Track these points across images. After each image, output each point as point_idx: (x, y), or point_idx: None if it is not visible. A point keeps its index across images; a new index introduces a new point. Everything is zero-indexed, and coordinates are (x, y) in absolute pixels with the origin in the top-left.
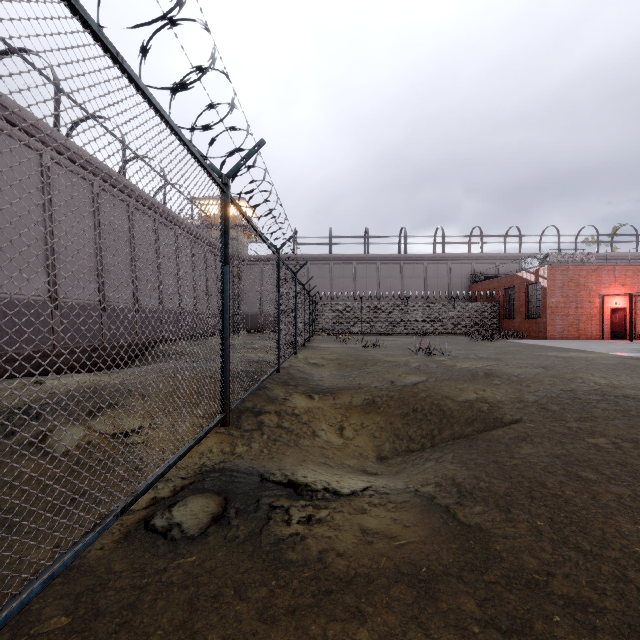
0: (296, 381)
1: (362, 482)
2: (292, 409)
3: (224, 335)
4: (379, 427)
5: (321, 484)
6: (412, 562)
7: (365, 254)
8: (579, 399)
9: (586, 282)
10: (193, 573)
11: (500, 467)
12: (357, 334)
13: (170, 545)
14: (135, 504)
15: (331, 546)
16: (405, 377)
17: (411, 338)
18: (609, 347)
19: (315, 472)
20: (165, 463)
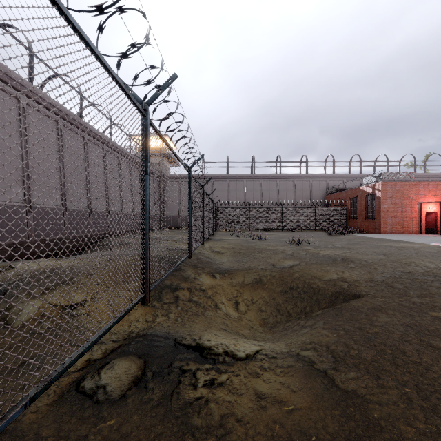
0: (203, 264)
1: (254, 346)
2: (200, 286)
3: (144, 231)
4: (265, 299)
5: (222, 348)
6: (302, 430)
7: (252, 174)
8: (417, 279)
9: (408, 193)
10: (110, 439)
11: (365, 336)
12: (246, 230)
13: (94, 408)
14: (72, 367)
15: (231, 411)
16: (283, 261)
17: (285, 233)
18: (427, 239)
19: (217, 337)
20: (85, 343)
